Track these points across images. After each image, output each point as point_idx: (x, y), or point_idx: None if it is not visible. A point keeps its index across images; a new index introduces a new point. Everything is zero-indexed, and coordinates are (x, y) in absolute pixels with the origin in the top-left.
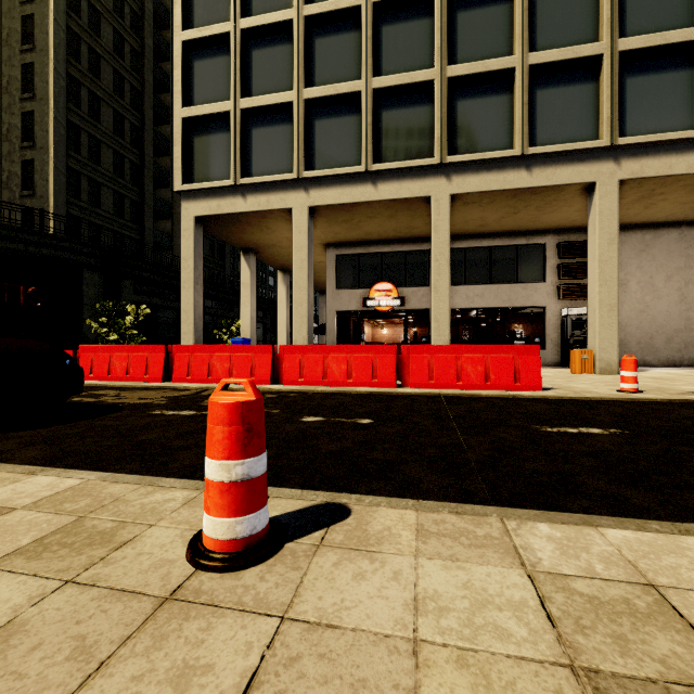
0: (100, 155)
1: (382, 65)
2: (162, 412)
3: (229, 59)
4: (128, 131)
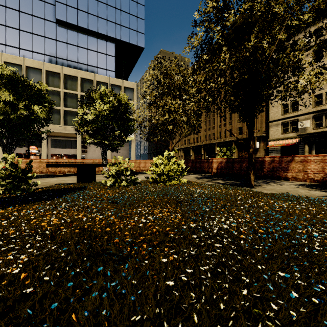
0: None
1: None
2: None
3: None
4: None
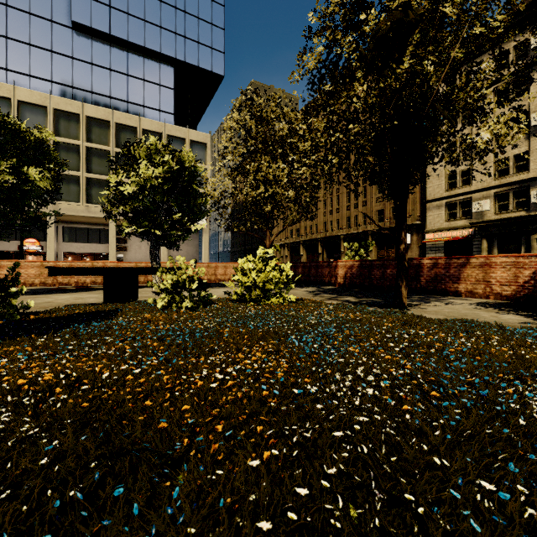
0: None
1: None
2: None
3: None
4: None
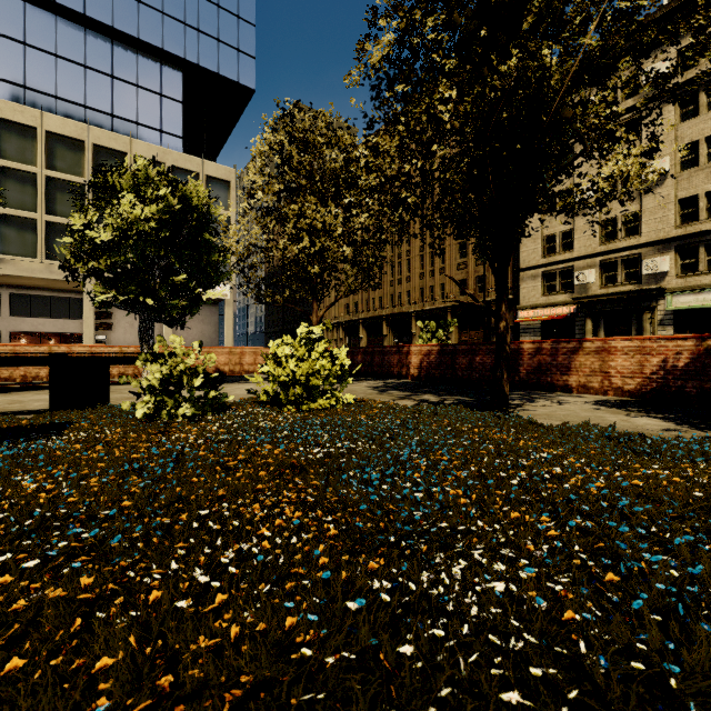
0: None
1: None
2: None
3: None
4: None
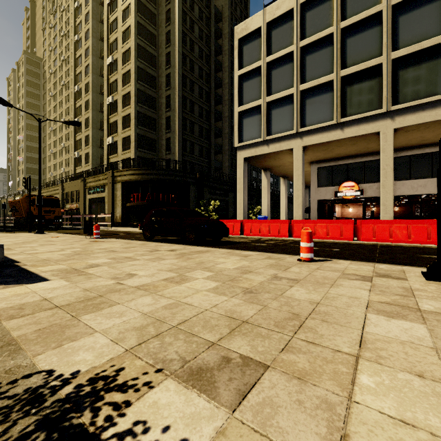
0: (193, 129)
1: (346, 61)
2: (254, 244)
3: (260, 78)
4: (204, 114)
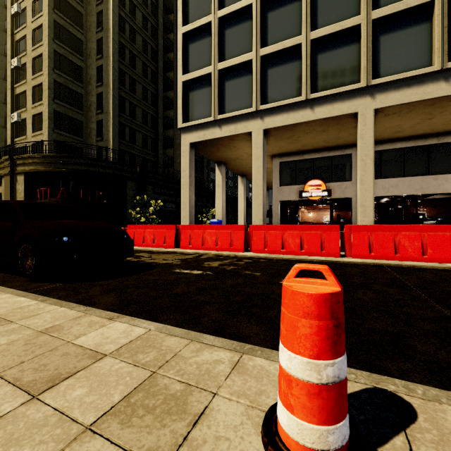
0: (135, 113)
1: (317, 21)
2: (180, 271)
3: (210, 39)
4: (150, 97)
